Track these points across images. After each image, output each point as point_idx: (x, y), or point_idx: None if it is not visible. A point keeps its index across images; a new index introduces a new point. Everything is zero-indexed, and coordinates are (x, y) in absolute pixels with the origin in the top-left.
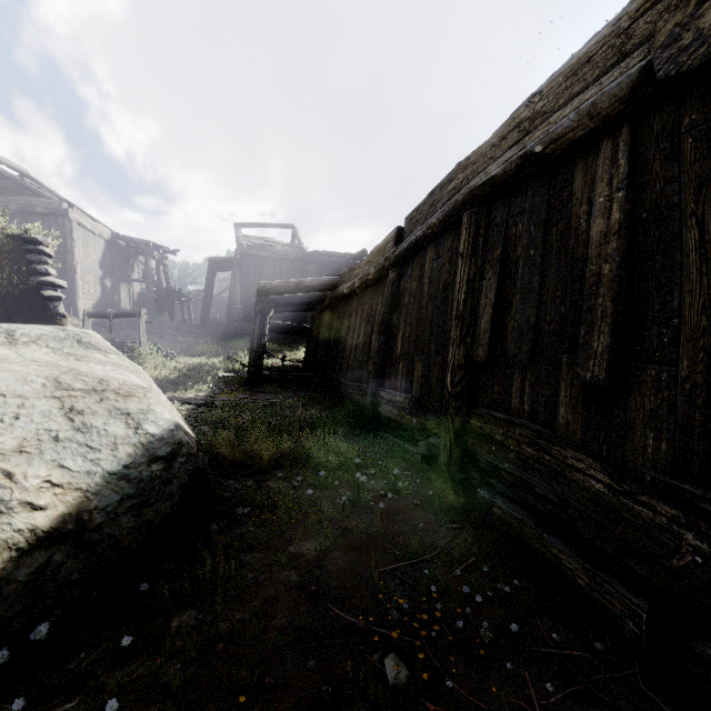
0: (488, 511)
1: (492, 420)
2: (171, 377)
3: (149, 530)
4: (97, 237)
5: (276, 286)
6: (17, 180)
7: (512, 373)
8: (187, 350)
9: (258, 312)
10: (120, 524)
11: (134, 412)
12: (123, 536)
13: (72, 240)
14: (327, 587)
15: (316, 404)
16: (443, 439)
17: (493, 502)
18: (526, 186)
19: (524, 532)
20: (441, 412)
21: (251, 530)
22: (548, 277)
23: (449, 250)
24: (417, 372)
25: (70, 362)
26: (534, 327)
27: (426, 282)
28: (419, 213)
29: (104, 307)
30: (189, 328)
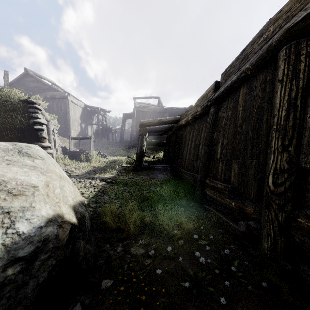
0: None
1: None
2: (101, 166)
3: None
4: (79, 106)
5: (148, 122)
6: (49, 85)
7: None
8: (112, 153)
9: (140, 135)
10: None
11: (15, 210)
12: None
13: (69, 108)
14: None
15: (167, 183)
16: (266, 228)
17: None
18: None
19: None
20: (258, 202)
21: None
22: None
23: (262, 83)
24: (233, 170)
25: None
26: None
27: (240, 109)
28: (232, 67)
29: (82, 135)
30: (114, 143)
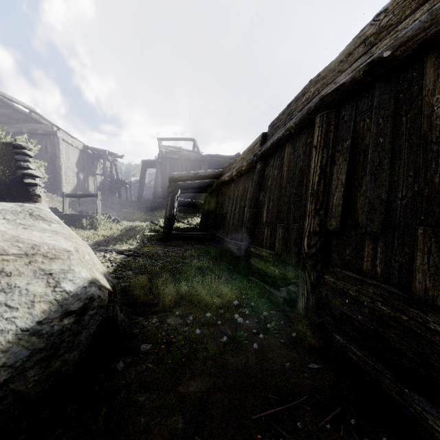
0: (344, 355)
1: (345, 278)
2: (115, 235)
3: (56, 379)
4: (74, 148)
5: (181, 175)
6: (27, 114)
7: (363, 240)
8: (127, 217)
9: (169, 193)
10: (27, 378)
11: (56, 272)
12: (29, 389)
13: (59, 150)
14: (209, 436)
15: (206, 255)
16: (301, 288)
17: (349, 348)
18: (372, 87)
19: (383, 382)
20: (298, 266)
21: (150, 367)
22: (398, 159)
23: (303, 145)
24: (278, 235)
25: (17, 230)
26: (386, 202)
27: (284, 170)
28: (279, 121)
29: (79, 190)
30: (130, 203)
